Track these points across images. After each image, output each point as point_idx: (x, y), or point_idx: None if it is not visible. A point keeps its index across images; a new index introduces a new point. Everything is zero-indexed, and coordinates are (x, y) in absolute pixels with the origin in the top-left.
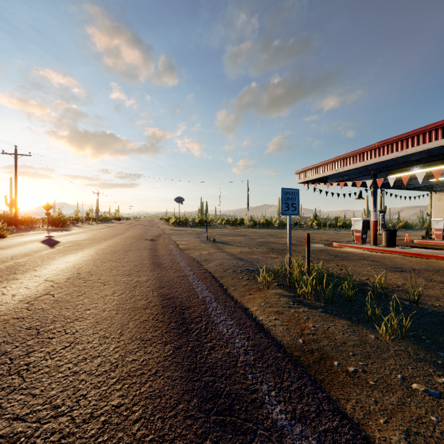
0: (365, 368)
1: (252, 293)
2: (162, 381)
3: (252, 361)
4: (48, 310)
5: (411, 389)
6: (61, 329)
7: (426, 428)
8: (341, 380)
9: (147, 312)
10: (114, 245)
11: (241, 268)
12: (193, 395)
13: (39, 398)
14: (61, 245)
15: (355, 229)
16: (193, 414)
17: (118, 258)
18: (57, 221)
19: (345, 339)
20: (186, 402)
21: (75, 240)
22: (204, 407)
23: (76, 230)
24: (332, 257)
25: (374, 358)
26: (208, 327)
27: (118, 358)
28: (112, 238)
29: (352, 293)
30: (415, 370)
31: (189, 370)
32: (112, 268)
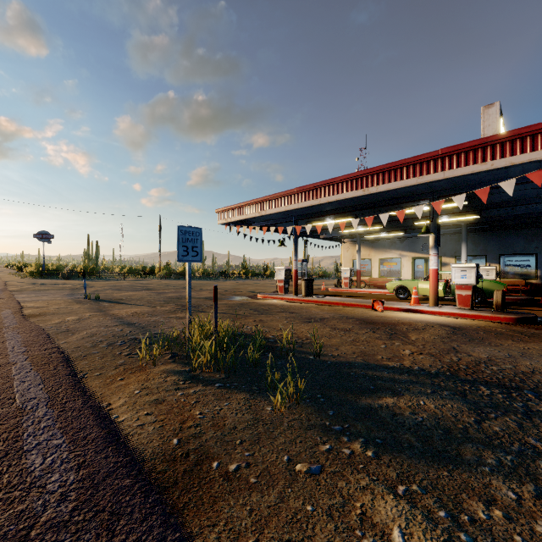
0: (250, 460)
1: (127, 376)
2: None
3: (69, 513)
4: None
5: (295, 473)
6: None
7: (299, 528)
8: (215, 492)
9: None
10: None
11: (124, 337)
12: None
13: None
14: None
15: (278, 279)
16: None
17: None
18: None
19: (236, 422)
20: None
21: None
22: None
23: None
24: (252, 311)
25: (264, 440)
26: (2, 464)
27: None
28: None
29: (258, 355)
30: (303, 443)
31: None
32: None
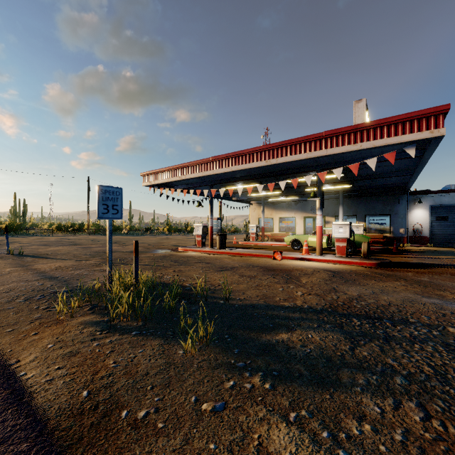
0: (159, 405)
1: (42, 330)
2: None
3: None
4: None
5: (201, 412)
6: None
7: None
8: (121, 442)
9: None
10: None
11: (44, 291)
12: None
13: None
14: None
15: (197, 234)
16: None
17: None
18: None
19: (149, 368)
20: None
21: None
22: None
23: None
24: (172, 262)
25: (174, 383)
26: None
27: None
28: None
29: (174, 303)
30: (210, 382)
31: None
32: None
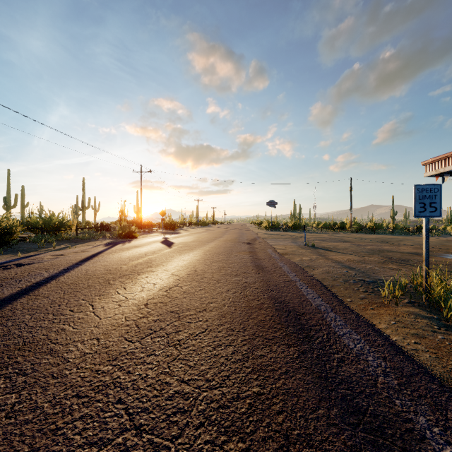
0: None
1: (375, 307)
2: (295, 382)
3: (396, 385)
4: (181, 299)
5: None
6: (195, 316)
7: None
8: None
9: (262, 312)
10: (216, 247)
11: (353, 278)
12: (332, 404)
13: (194, 370)
14: (175, 245)
15: None
16: (336, 423)
17: (223, 259)
18: (168, 225)
19: None
20: (326, 409)
21: (185, 241)
22: (347, 420)
23: (183, 233)
24: None
25: None
26: (330, 337)
27: (248, 350)
28: (213, 240)
29: None
30: None
31: (321, 377)
32: (221, 268)
